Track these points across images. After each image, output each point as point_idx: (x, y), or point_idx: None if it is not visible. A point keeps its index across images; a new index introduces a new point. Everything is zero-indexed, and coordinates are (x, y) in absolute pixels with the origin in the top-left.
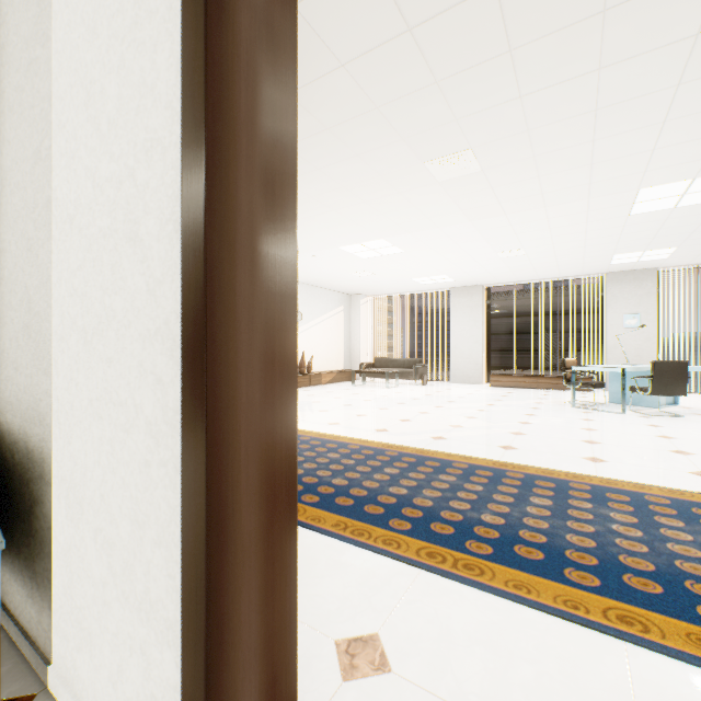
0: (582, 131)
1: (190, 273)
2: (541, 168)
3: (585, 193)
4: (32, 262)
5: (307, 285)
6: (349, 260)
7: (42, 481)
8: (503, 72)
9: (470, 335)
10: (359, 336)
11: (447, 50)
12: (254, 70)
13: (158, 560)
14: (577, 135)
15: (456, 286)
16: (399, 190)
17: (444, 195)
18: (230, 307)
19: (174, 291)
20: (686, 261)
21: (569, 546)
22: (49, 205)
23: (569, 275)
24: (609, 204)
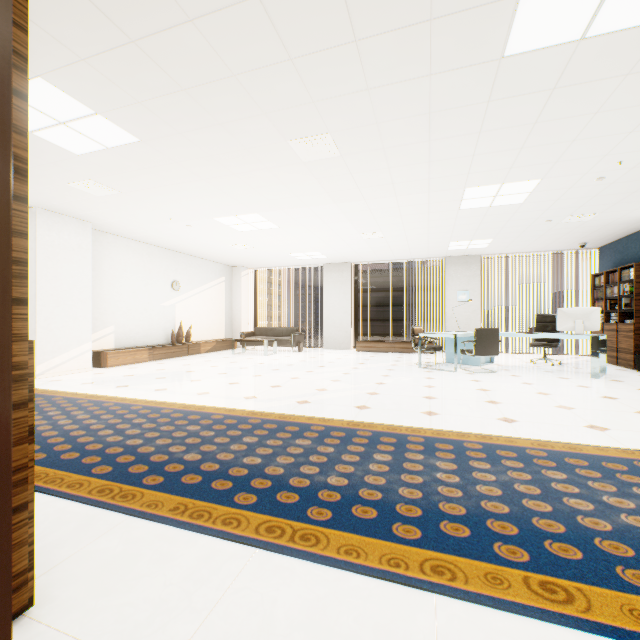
0: (420, 131)
1: None
2: (391, 160)
3: (426, 187)
4: None
5: (186, 255)
6: (227, 232)
7: None
8: (351, 62)
9: (341, 306)
10: (241, 306)
11: (298, 27)
12: None
13: None
14: (417, 133)
15: (329, 262)
16: (267, 165)
17: (309, 176)
18: None
19: None
20: (499, 250)
21: (400, 499)
22: None
23: (418, 257)
24: (444, 198)
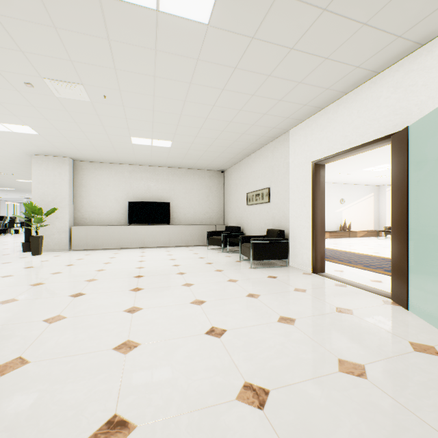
0: None
1: (312, 211)
2: None
3: None
4: (284, 206)
5: (347, 184)
6: (369, 173)
7: (287, 238)
8: None
9: None
10: (385, 210)
11: None
12: (319, 188)
13: (308, 242)
14: None
15: None
16: (383, 151)
17: None
18: (317, 215)
19: (310, 213)
20: None
21: None
22: (289, 199)
23: None
24: None
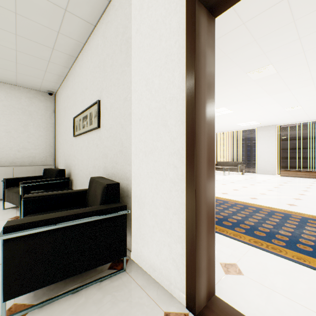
0: None
1: (189, 136)
2: (311, 67)
3: None
4: (123, 131)
5: None
6: None
7: (127, 197)
8: (289, 30)
9: (268, 150)
10: None
11: (261, 27)
12: (205, 74)
13: (174, 218)
14: None
15: (260, 126)
16: (233, 86)
17: (256, 85)
18: (200, 145)
19: (181, 141)
20: None
21: None
22: (130, 114)
23: None
24: None
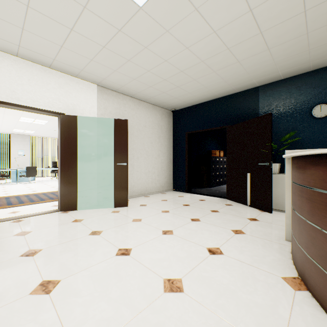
0: None
1: None
2: None
3: (3, 113)
4: None
5: None
6: None
7: None
8: None
9: None
10: None
11: None
12: None
13: None
14: None
15: None
16: None
17: None
18: None
19: None
20: (39, 135)
21: (1, 204)
22: None
23: None
24: (12, 117)
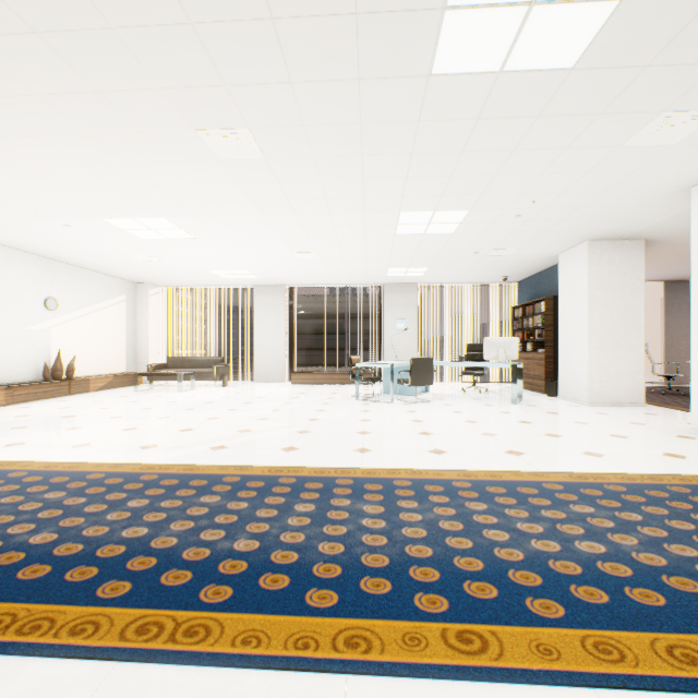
0: (352, 142)
1: None
2: (322, 171)
3: (361, 206)
4: None
5: (67, 264)
6: (124, 238)
7: None
8: (269, 44)
9: (274, 334)
10: (149, 332)
11: None
12: None
13: None
14: (349, 145)
15: (260, 283)
16: (171, 158)
17: (228, 178)
18: None
19: None
20: (434, 279)
21: (319, 558)
22: None
23: (357, 282)
24: (381, 221)
